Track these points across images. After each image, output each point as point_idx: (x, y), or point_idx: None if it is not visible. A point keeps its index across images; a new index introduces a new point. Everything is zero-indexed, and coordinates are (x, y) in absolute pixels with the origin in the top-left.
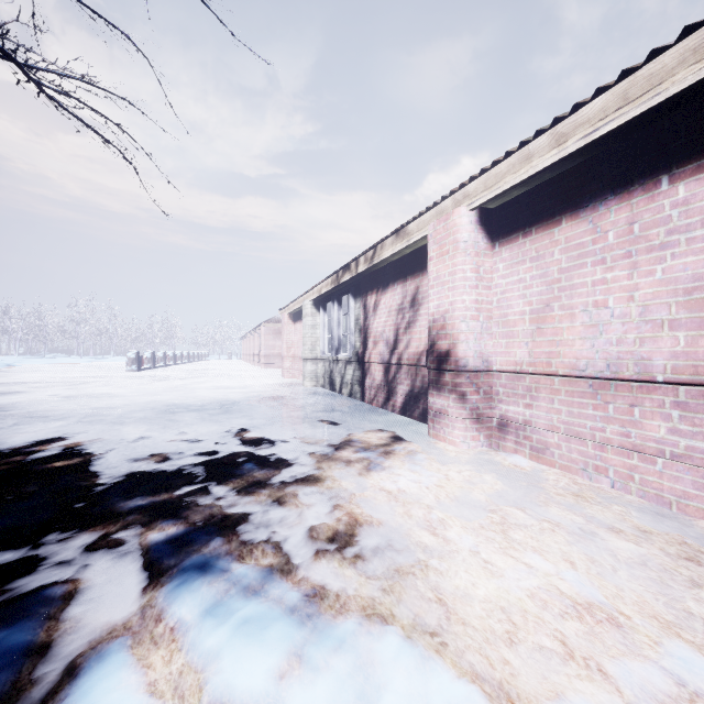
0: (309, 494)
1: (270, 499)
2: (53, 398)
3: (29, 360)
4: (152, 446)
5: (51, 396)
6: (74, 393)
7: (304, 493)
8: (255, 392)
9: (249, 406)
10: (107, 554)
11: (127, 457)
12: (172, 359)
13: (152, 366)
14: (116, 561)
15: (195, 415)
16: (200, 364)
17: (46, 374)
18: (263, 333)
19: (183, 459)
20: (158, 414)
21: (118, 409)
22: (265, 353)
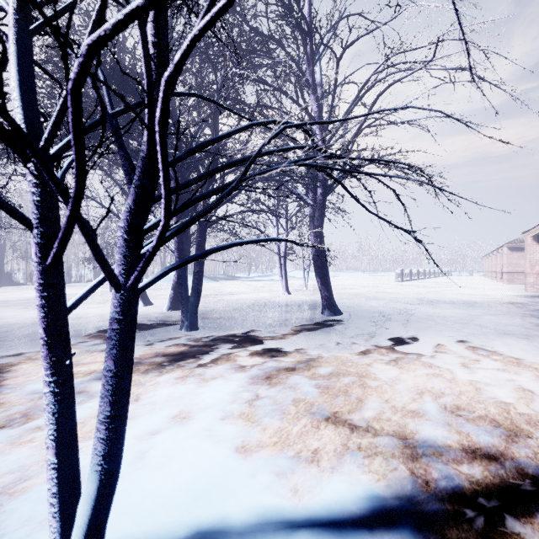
0: (520, 338)
1: (496, 335)
2: (369, 292)
3: (340, 274)
4: (430, 313)
5: (367, 291)
6: (376, 291)
7: (517, 337)
8: (494, 298)
9: (487, 305)
10: (430, 332)
11: (421, 315)
12: (422, 274)
13: (409, 279)
14: (433, 334)
15: (449, 305)
16: (444, 279)
17: (355, 281)
18: (505, 253)
19: (448, 319)
20: (427, 303)
21: (404, 299)
22: (507, 270)
